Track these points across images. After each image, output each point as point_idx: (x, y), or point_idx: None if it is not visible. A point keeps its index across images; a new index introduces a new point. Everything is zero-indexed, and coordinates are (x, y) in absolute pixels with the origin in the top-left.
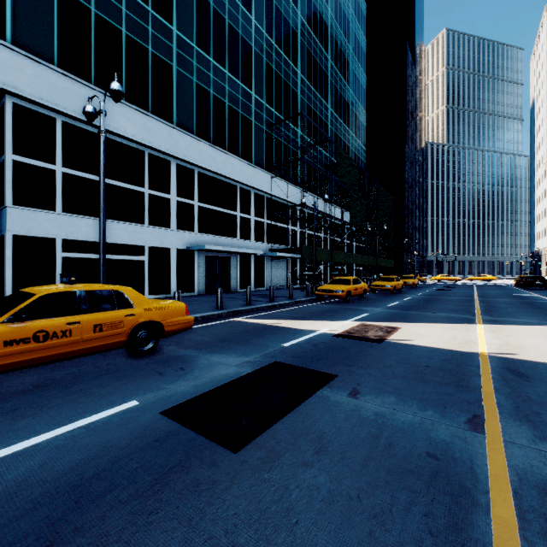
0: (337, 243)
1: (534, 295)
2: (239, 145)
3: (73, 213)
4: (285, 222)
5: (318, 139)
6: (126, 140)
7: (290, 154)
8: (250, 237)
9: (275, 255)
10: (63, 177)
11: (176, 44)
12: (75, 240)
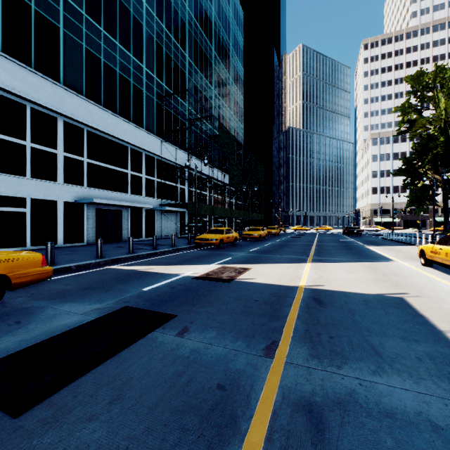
0: (219, 200)
1: (352, 240)
2: (131, 111)
3: None
4: (174, 181)
5: (204, 114)
6: (4, 91)
7: (179, 124)
8: (142, 193)
9: (165, 209)
10: None
11: (63, 7)
12: None
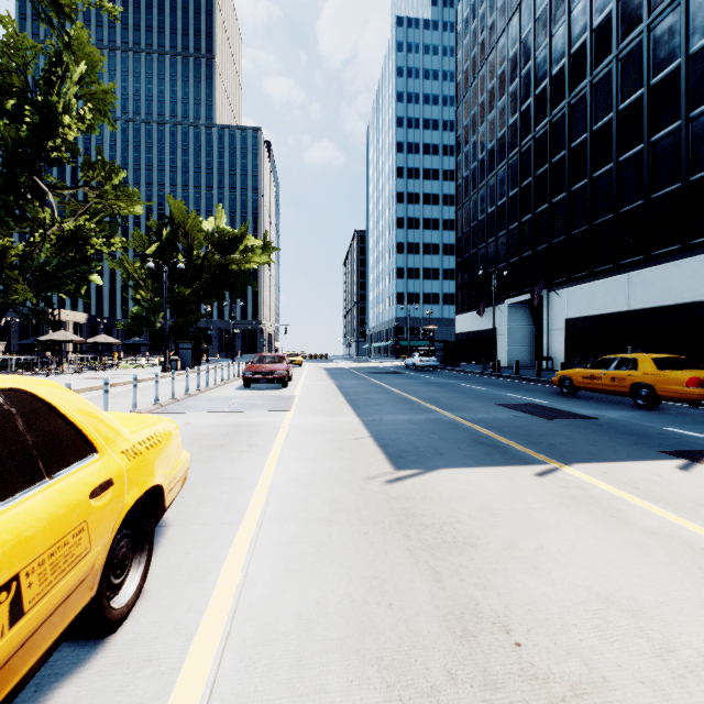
0: None
1: None
2: None
3: None
4: None
5: None
6: None
7: None
8: None
9: None
10: None
11: None
12: None
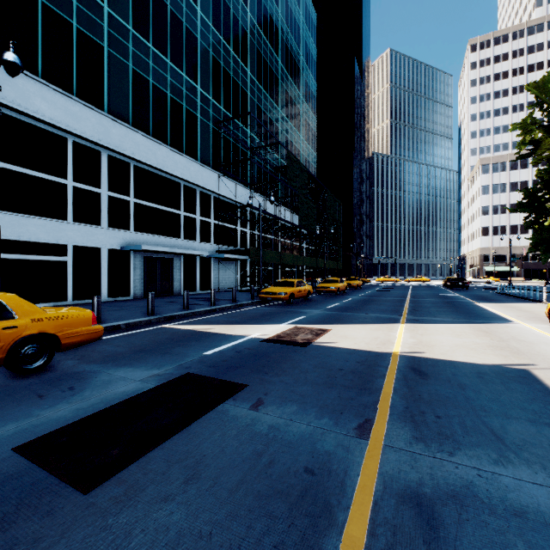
0: (287, 245)
1: (456, 295)
2: (183, 140)
3: None
4: (233, 223)
5: (268, 141)
6: (44, 124)
7: (239, 153)
8: (196, 237)
9: (222, 257)
10: None
11: (108, 22)
12: None
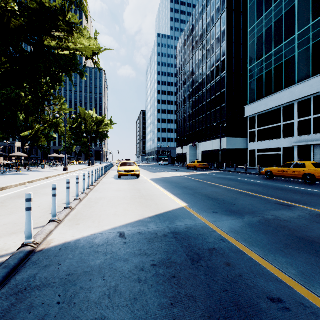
0: None
1: None
2: None
3: (259, 141)
4: None
5: None
6: (274, 108)
7: None
8: None
9: None
10: (257, 131)
11: (297, 40)
12: (260, 149)
